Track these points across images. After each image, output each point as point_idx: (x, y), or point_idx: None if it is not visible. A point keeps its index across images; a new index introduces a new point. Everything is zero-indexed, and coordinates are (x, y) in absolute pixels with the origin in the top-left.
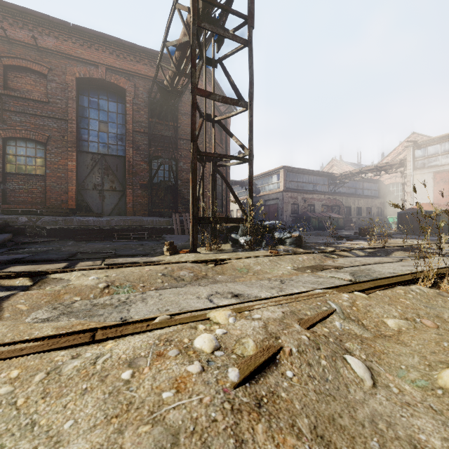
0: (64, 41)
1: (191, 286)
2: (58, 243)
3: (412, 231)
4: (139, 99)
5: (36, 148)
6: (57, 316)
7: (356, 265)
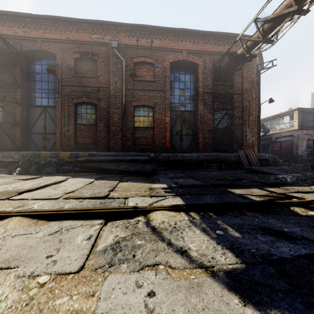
0: (164, 40)
1: None
2: (172, 170)
3: None
4: (206, 69)
5: (148, 110)
6: None
7: None
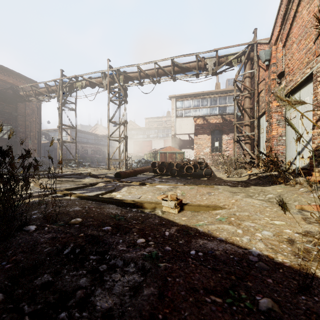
0: None
1: None
2: None
3: None
4: None
5: None
6: None
7: None
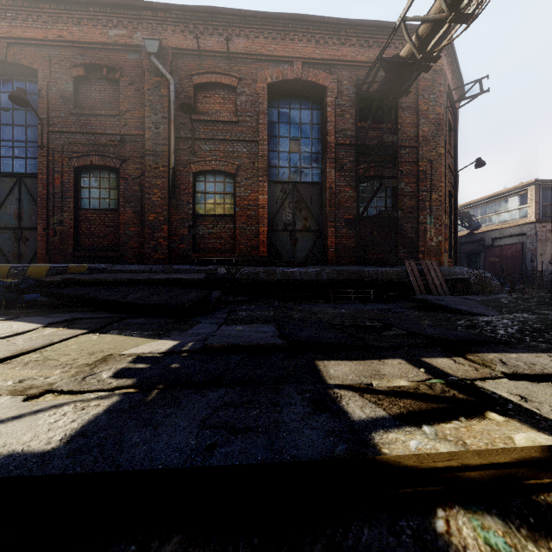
0: (255, 38)
1: None
2: (261, 302)
3: None
4: (343, 97)
5: (225, 182)
6: None
7: None
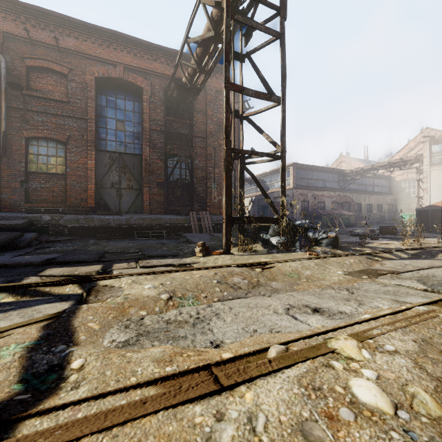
0: (83, 41)
1: (255, 296)
2: (80, 241)
3: (432, 229)
4: (155, 97)
5: (57, 147)
6: (136, 338)
7: (411, 270)
